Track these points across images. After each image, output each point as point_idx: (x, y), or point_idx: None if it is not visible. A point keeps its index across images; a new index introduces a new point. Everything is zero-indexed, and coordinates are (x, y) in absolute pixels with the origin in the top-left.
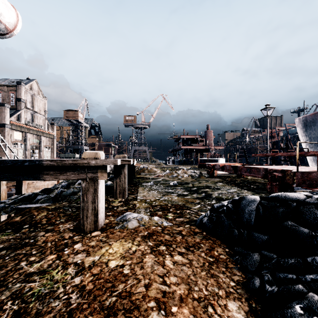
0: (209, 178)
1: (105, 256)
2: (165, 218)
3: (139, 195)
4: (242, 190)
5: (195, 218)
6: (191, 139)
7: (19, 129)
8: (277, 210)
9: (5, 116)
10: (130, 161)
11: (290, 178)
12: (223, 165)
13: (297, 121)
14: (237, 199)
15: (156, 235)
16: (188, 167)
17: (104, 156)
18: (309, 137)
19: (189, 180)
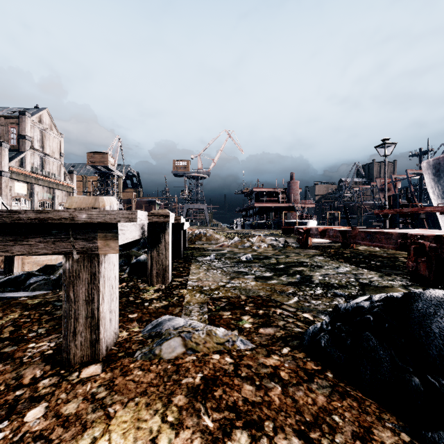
0: (300, 249)
1: None
2: (237, 328)
3: (191, 278)
4: (360, 269)
5: (295, 328)
6: (267, 193)
7: (23, 179)
8: None
9: (2, 160)
10: (168, 217)
11: None
12: (324, 229)
13: (425, 166)
14: (400, 297)
15: (221, 386)
16: (264, 232)
17: (117, 206)
18: (443, 189)
19: (269, 252)
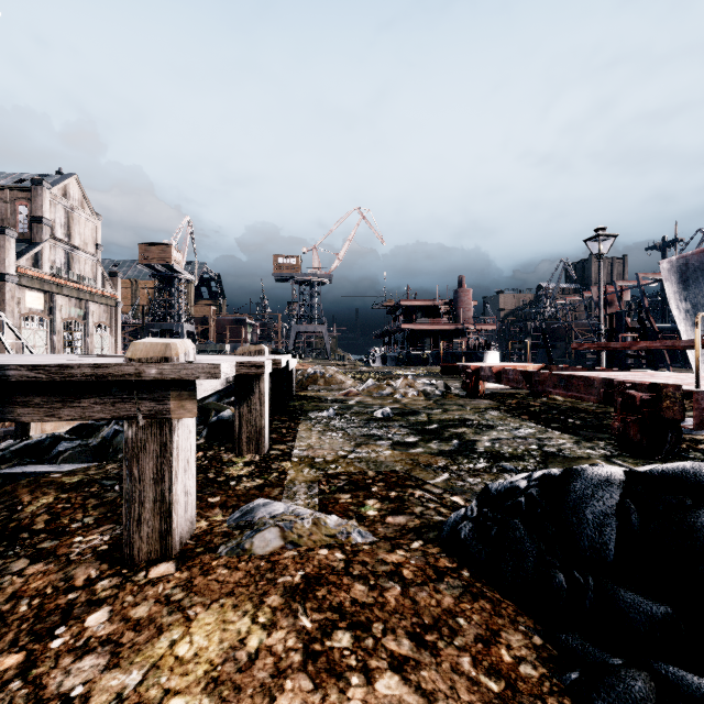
0: (467, 398)
1: (161, 671)
2: (357, 516)
3: (298, 445)
4: (549, 431)
5: (436, 516)
6: (423, 308)
7: (38, 286)
8: (688, 520)
9: (6, 257)
10: (262, 367)
11: (675, 404)
12: (501, 369)
13: (665, 268)
14: (558, 475)
15: (326, 585)
16: (416, 371)
17: (194, 352)
18: (692, 304)
19: (419, 404)
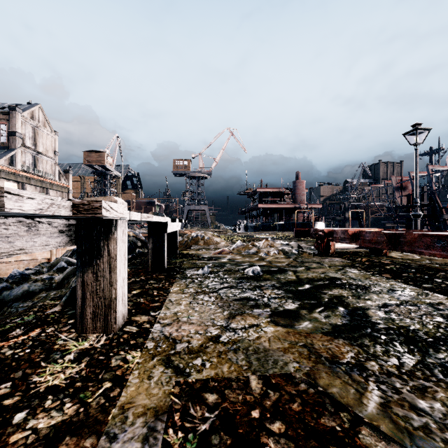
0: (320, 256)
1: None
2: None
3: (162, 315)
4: (429, 293)
5: None
6: (272, 193)
7: (13, 178)
8: None
9: None
10: None
11: None
12: (356, 231)
13: None
14: None
15: None
16: (270, 235)
17: None
18: None
19: (282, 262)
